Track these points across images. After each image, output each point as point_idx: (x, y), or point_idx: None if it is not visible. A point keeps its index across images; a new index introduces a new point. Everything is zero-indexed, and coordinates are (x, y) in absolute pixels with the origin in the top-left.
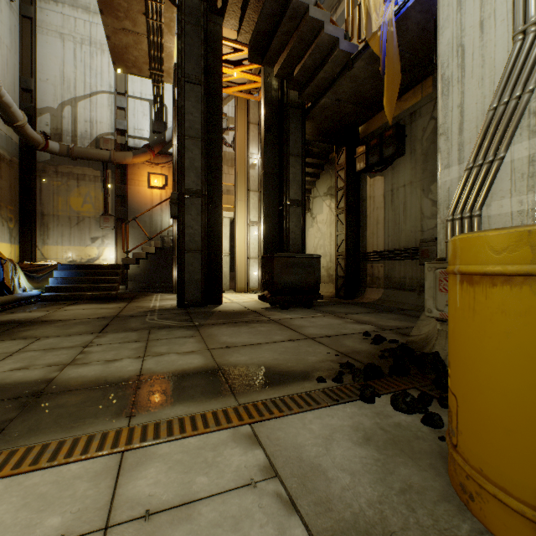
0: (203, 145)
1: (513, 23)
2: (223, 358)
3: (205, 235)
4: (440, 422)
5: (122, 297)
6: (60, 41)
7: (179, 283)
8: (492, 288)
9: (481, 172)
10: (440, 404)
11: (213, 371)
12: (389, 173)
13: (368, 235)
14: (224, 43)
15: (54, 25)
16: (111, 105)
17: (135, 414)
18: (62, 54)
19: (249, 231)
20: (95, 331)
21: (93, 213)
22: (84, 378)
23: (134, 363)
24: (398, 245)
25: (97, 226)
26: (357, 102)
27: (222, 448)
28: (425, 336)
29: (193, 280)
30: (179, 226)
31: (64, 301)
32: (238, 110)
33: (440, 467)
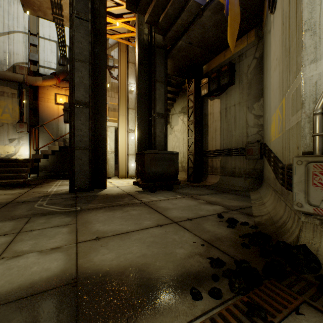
0: (90, 67)
1: None
2: (87, 256)
3: (92, 136)
4: None
5: (30, 183)
6: None
7: (71, 173)
8: None
9: None
10: None
11: (67, 285)
12: (223, 97)
13: (209, 139)
14: None
15: None
16: (26, 42)
17: None
18: None
19: (129, 136)
20: None
21: (10, 121)
22: None
23: None
24: (230, 146)
25: (14, 130)
26: (203, 46)
27: None
28: (270, 218)
29: (82, 170)
30: (71, 129)
31: None
32: (120, 52)
33: None
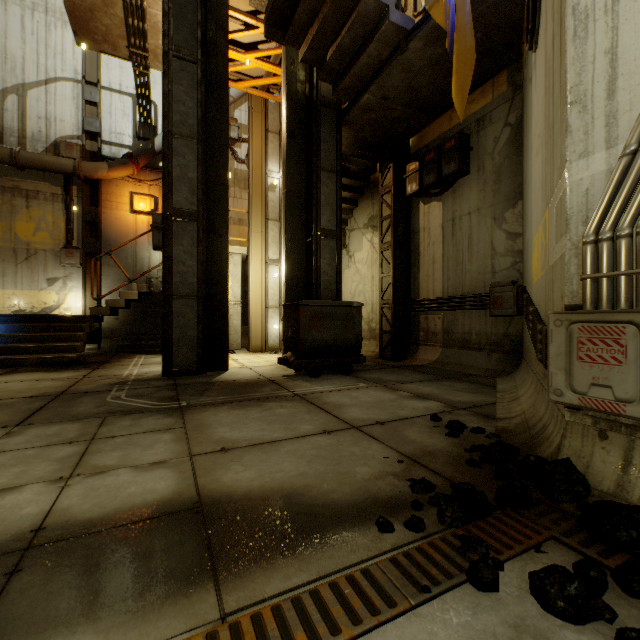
0: (200, 148)
1: None
2: (211, 475)
3: (203, 275)
4: None
5: (88, 361)
6: (1, 3)
7: (165, 342)
8: None
9: None
10: (625, 587)
11: (187, 510)
12: (449, 198)
13: (422, 278)
14: (231, 14)
15: None
16: (77, 97)
17: None
18: (3, 22)
19: (268, 272)
20: (10, 422)
21: (50, 245)
22: None
23: (42, 497)
24: (461, 291)
25: (56, 263)
26: (409, 102)
27: None
28: (523, 421)
29: (185, 337)
30: (165, 261)
31: None
32: (252, 114)
33: None
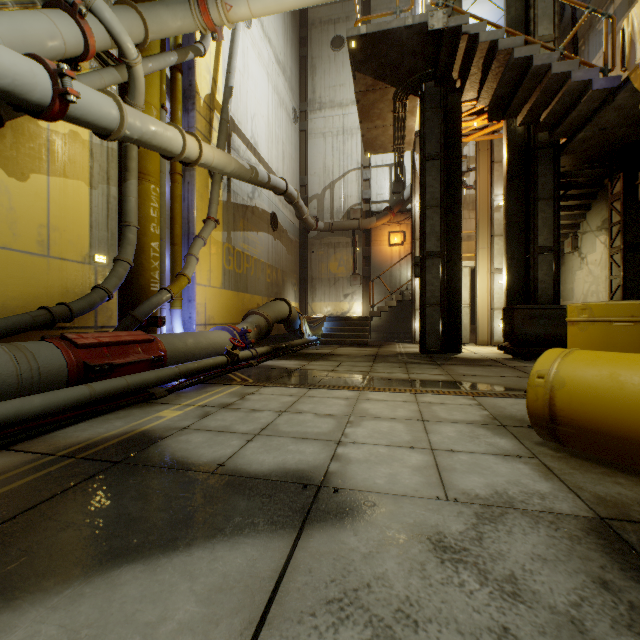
0: (442, 211)
1: None
2: (459, 378)
3: (444, 291)
4: None
5: (371, 344)
6: (323, 139)
7: (421, 332)
8: (569, 327)
9: None
10: None
11: (452, 382)
12: None
13: None
14: (462, 105)
15: (319, 129)
16: (358, 179)
17: (414, 387)
18: (324, 150)
19: (493, 280)
20: (369, 361)
21: (345, 274)
22: (381, 376)
23: (404, 375)
24: None
25: (348, 284)
26: (632, 123)
27: (457, 398)
28: None
29: (433, 330)
30: (421, 284)
31: (333, 344)
32: (479, 154)
33: None
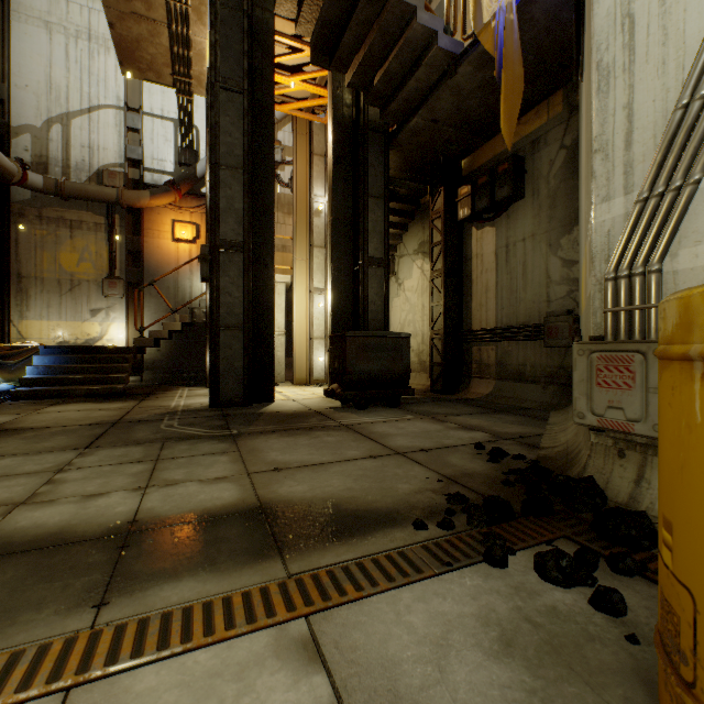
0: (246, 178)
1: None
2: (269, 488)
3: (250, 306)
4: (621, 605)
5: (133, 393)
6: (46, 33)
7: (212, 373)
8: None
9: (664, 204)
10: (613, 567)
11: (251, 512)
12: (502, 223)
13: (475, 307)
14: (276, 38)
15: (37, 10)
16: (120, 124)
17: (109, 599)
18: (48, 51)
19: (313, 302)
20: (80, 445)
21: (93, 276)
22: (39, 528)
23: (128, 500)
24: (515, 321)
25: (99, 293)
26: (460, 125)
27: (254, 673)
28: (564, 449)
29: (232, 368)
30: (212, 292)
31: (48, 398)
32: (297, 136)
33: None
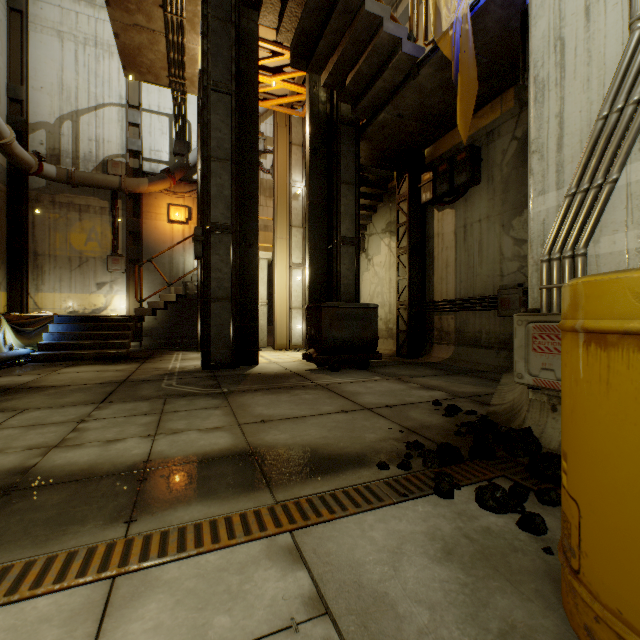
0: (234, 169)
1: (630, 6)
2: (257, 436)
3: (237, 280)
4: (542, 526)
5: (135, 356)
6: (58, 41)
7: (204, 339)
8: (638, 353)
9: (588, 198)
10: (540, 499)
11: (243, 454)
12: (461, 206)
13: (436, 281)
14: (260, 44)
15: (51, 21)
16: (122, 120)
17: (136, 518)
18: (60, 57)
19: (292, 276)
20: (95, 400)
21: (99, 253)
22: (73, 465)
23: (141, 445)
24: (472, 293)
25: (104, 269)
26: (422, 119)
27: (252, 569)
28: (510, 405)
29: (221, 335)
30: (204, 269)
31: (62, 361)
32: (277, 129)
33: (551, 595)
